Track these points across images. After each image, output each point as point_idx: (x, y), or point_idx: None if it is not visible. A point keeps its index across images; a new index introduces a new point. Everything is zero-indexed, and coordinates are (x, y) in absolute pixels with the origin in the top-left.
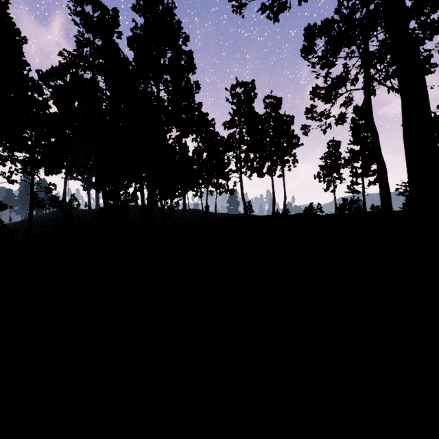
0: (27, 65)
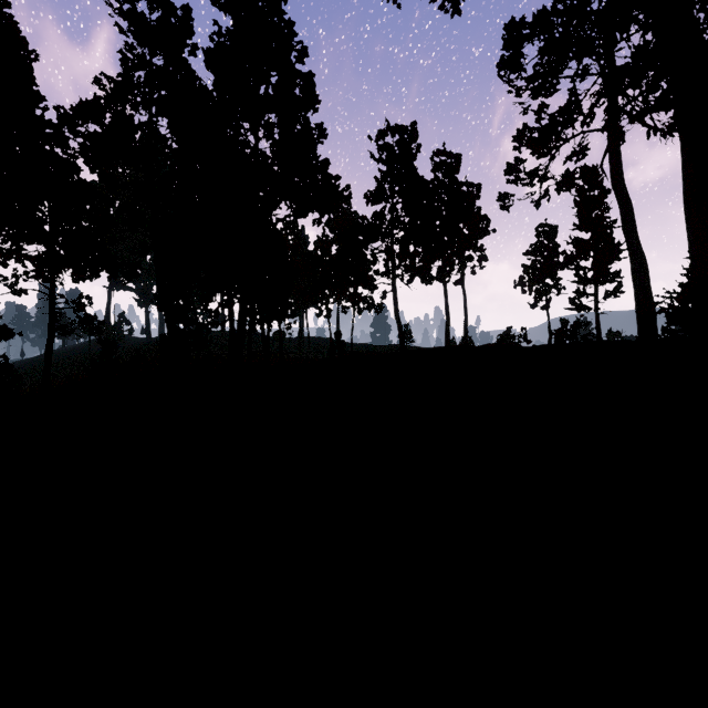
0: (42, 100)
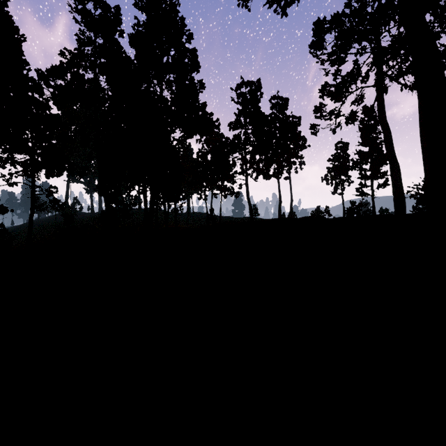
0: (27, 64)
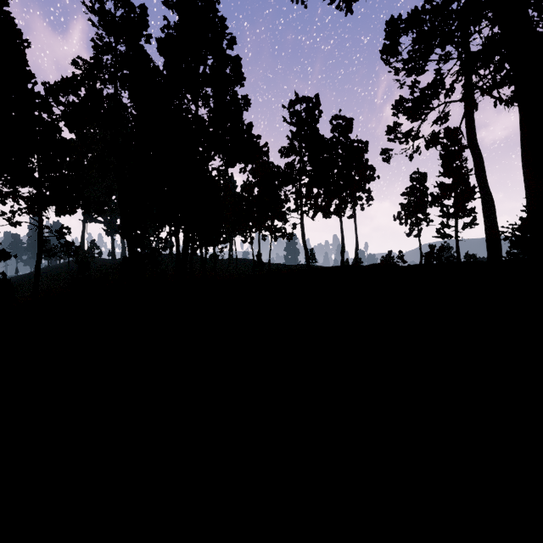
0: (32, 77)
